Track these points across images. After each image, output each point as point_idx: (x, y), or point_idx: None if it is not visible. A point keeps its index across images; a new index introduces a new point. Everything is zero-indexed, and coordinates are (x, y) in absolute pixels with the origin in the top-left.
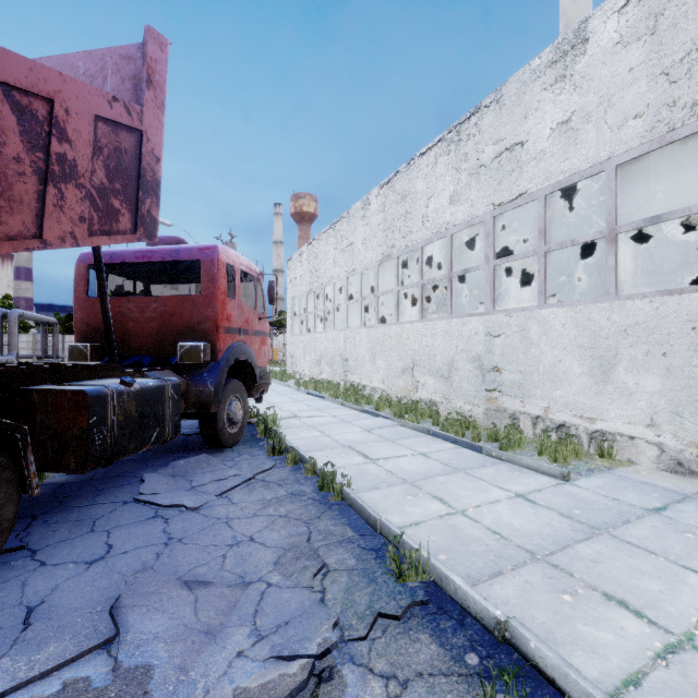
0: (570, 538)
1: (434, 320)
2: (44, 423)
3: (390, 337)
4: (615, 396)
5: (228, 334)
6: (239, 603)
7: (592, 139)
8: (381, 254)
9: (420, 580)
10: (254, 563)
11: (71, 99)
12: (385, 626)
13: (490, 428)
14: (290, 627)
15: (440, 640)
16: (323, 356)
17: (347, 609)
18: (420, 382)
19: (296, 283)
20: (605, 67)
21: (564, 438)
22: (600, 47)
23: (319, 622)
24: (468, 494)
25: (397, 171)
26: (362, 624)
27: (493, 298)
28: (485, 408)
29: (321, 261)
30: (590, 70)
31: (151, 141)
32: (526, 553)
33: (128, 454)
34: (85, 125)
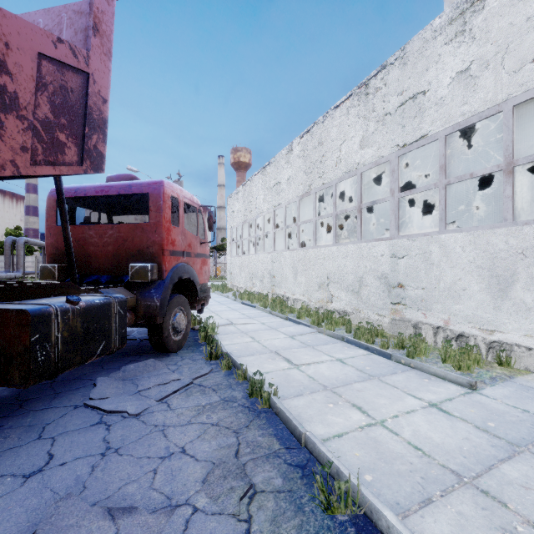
0: (493, 456)
1: (346, 244)
2: None
3: (309, 258)
4: (513, 311)
5: (172, 256)
6: None
7: (490, 83)
8: (301, 191)
9: (349, 513)
10: (183, 480)
11: (12, 34)
12: None
13: (395, 335)
14: None
15: None
16: (255, 273)
17: None
18: (334, 295)
19: (233, 215)
20: (503, 18)
21: (466, 348)
22: (498, 2)
23: None
24: (384, 403)
25: (315, 123)
26: None
27: (398, 225)
28: (391, 318)
29: (253, 197)
30: (488, 23)
31: (97, 83)
32: (452, 474)
33: (73, 366)
34: (27, 61)
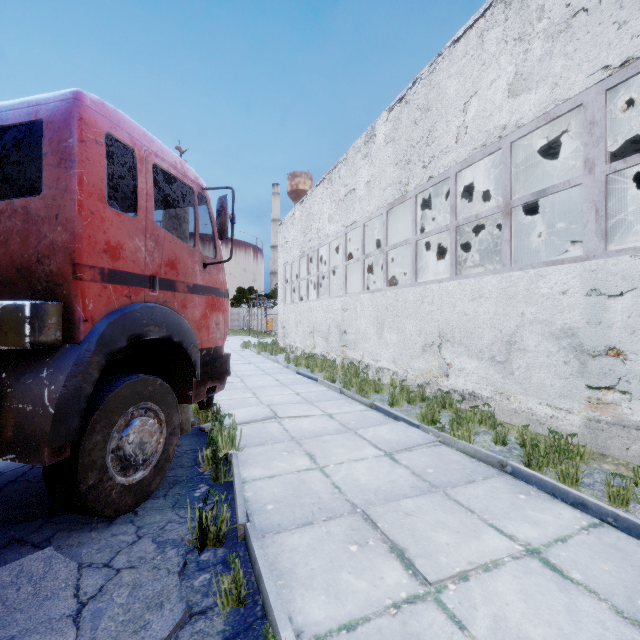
0: None
1: (477, 275)
2: None
3: (405, 303)
4: None
5: (112, 284)
6: None
7: None
8: (390, 196)
9: None
10: None
11: None
12: None
13: (599, 452)
14: None
15: None
16: (317, 327)
17: None
18: (452, 365)
19: (287, 247)
20: None
21: None
22: None
23: None
24: None
25: (415, 80)
26: None
27: (604, 230)
28: (587, 417)
29: (314, 218)
30: None
31: None
32: None
33: None
34: None
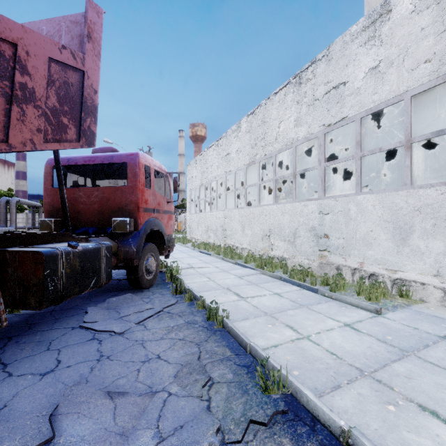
0: (387, 358)
1: (284, 203)
2: (13, 274)
3: (254, 215)
4: (411, 255)
5: (146, 212)
6: (147, 409)
7: (394, 78)
8: (248, 160)
9: (281, 393)
10: (160, 376)
11: (30, 45)
12: (255, 431)
13: (322, 275)
14: (184, 431)
15: (298, 444)
16: (210, 227)
17: (227, 415)
18: (274, 244)
19: (192, 180)
20: (404, 28)
21: (375, 284)
22: (400, 15)
23: (205, 427)
24: (310, 324)
25: (259, 105)
26: (238, 429)
27: (324, 188)
28: (319, 262)
29: (208, 165)
30: (393, 31)
31: (90, 78)
32: (356, 370)
33: (73, 295)
34: (41, 64)
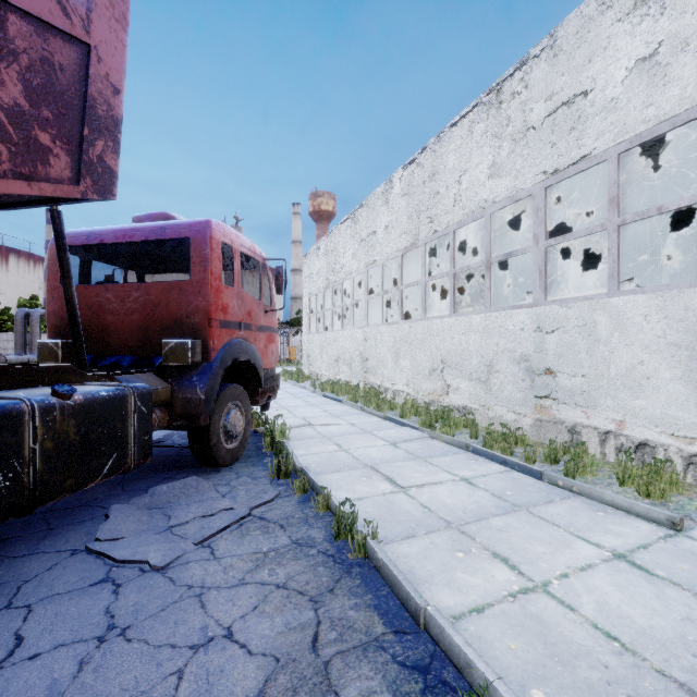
0: None
1: (468, 314)
2: None
3: (416, 334)
4: None
5: (224, 328)
6: None
7: (690, 72)
8: (405, 242)
9: None
10: (224, 694)
11: None
12: None
13: (541, 442)
14: None
15: None
16: (341, 355)
17: None
18: (451, 385)
19: (312, 278)
20: None
21: (656, 465)
22: None
23: None
24: (543, 551)
25: (424, 148)
26: None
27: (545, 286)
28: (535, 418)
29: (338, 254)
30: None
31: (104, 62)
32: (681, 692)
33: (62, 494)
34: None
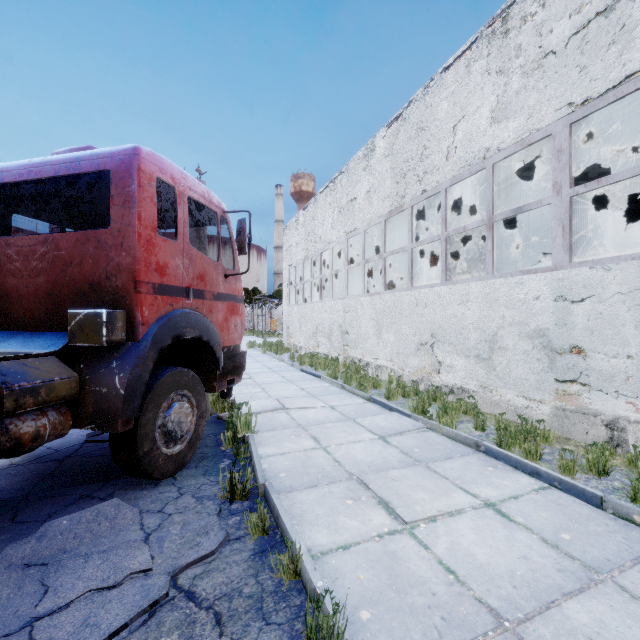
0: None
1: (465, 281)
2: None
3: (401, 305)
4: None
5: (160, 295)
6: None
7: None
8: (388, 206)
9: None
10: None
11: None
12: None
13: (564, 437)
14: None
15: None
16: (320, 327)
17: None
18: (443, 362)
19: (291, 250)
20: None
21: None
22: None
23: None
24: None
25: (410, 101)
26: None
27: (569, 244)
28: (555, 406)
29: (317, 224)
30: None
31: None
32: None
33: None
34: None
